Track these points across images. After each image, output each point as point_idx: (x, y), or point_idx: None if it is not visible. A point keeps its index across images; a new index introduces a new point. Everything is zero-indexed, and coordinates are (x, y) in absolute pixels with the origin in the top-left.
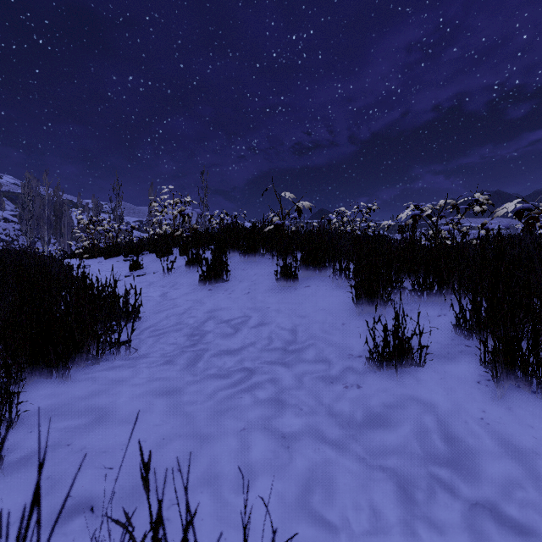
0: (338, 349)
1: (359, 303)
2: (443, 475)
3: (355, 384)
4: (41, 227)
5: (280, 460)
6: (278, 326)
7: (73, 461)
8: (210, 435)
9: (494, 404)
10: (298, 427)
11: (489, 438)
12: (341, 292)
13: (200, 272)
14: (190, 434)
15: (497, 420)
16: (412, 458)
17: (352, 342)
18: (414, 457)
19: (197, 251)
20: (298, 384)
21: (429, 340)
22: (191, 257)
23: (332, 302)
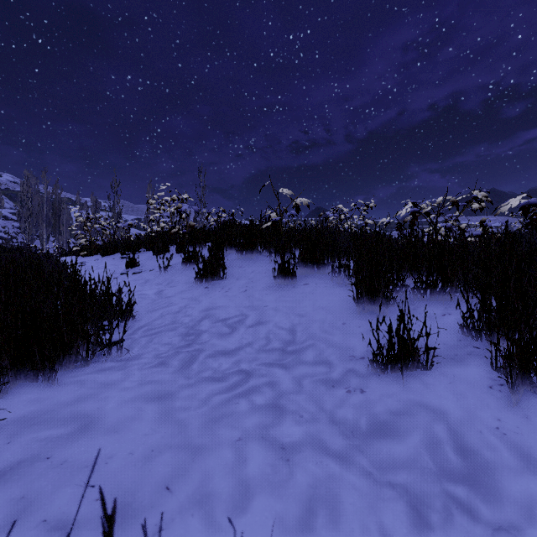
0: (339, 350)
1: (360, 302)
2: (459, 494)
3: (358, 388)
4: (40, 225)
5: (279, 475)
6: (276, 325)
7: (51, 478)
8: (203, 446)
9: (509, 411)
10: (298, 436)
11: (508, 450)
12: (341, 290)
13: (196, 269)
14: (182, 444)
15: (514, 430)
16: (424, 473)
17: (354, 343)
18: (426, 472)
19: (194, 248)
20: (298, 387)
21: (435, 340)
22: (188, 255)
23: (331, 301)
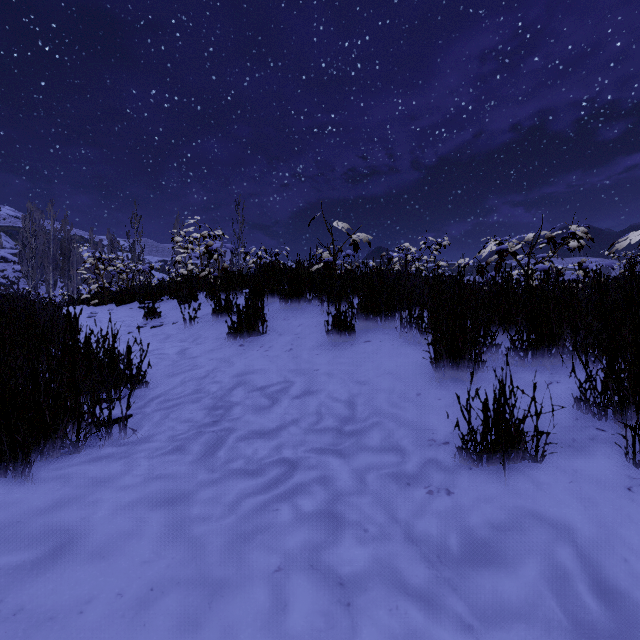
0: (414, 431)
1: (439, 365)
2: None
3: (443, 487)
4: (46, 268)
5: (336, 632)
6: (329, 396)
7: None
8: (225, 582)
9: None
10: (363, 564)
11: None
12: (413, 349)
13: (230, 322)
14: (195, 578)
15: None
16: (551, 629)
17: (433, 421)
18: (554, 627)
19: (227, 295)
20: (359, 485)
21: (543, 419)
22: (219, 304)
23: (401, 363)
